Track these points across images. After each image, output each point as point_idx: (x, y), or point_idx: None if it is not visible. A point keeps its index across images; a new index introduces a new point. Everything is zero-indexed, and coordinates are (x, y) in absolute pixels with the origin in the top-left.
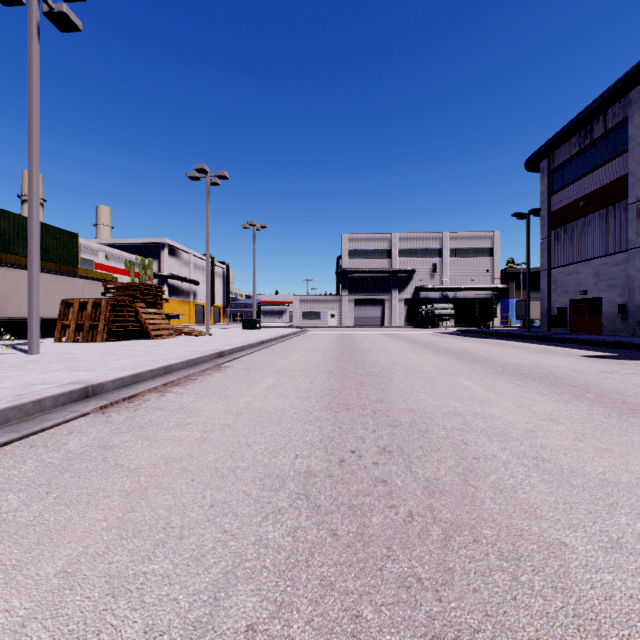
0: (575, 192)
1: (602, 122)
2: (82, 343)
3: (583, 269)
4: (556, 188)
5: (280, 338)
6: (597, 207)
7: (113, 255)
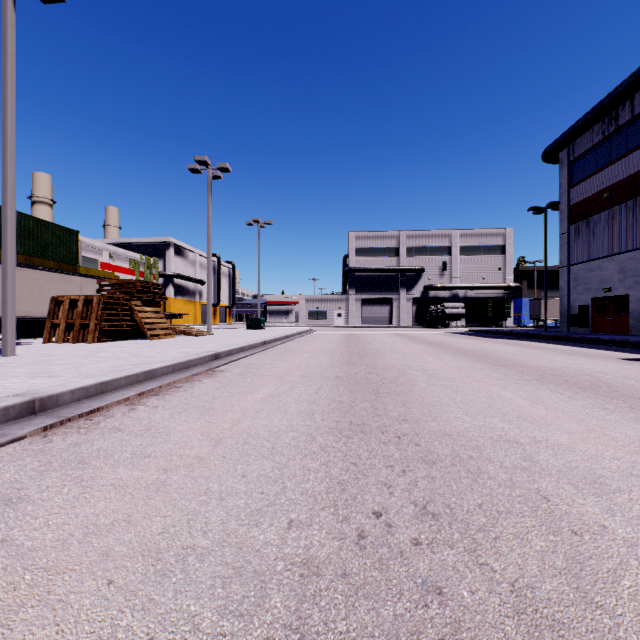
0: (598, 183)
1: (629, 107)
2: (72, 343)
3: (607, 265)
4: (576, 180)
5: (284, 338)
6: (623, 198)
7: (117, 254)
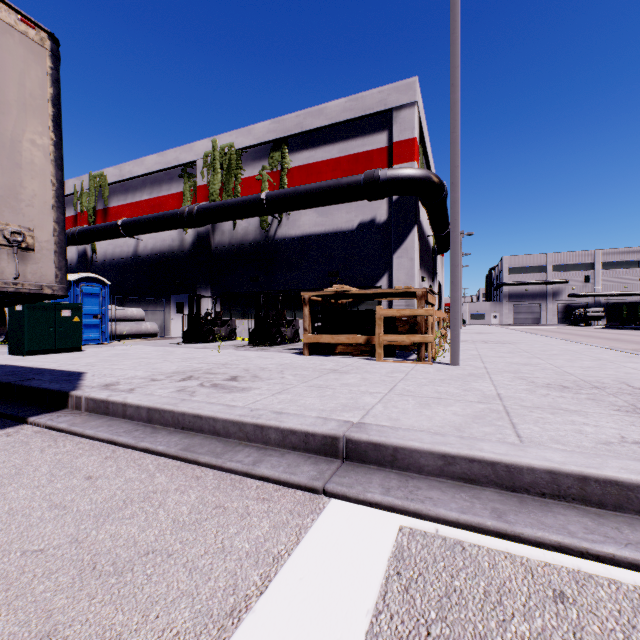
0: None
1: None
2: None
3: None
4: None
5: None
6: None
7: None
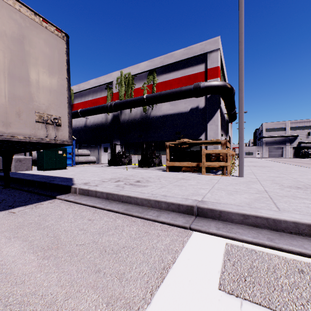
0: None
1: None
2: None
3: None
4: None
5: None
6: None
7: None
